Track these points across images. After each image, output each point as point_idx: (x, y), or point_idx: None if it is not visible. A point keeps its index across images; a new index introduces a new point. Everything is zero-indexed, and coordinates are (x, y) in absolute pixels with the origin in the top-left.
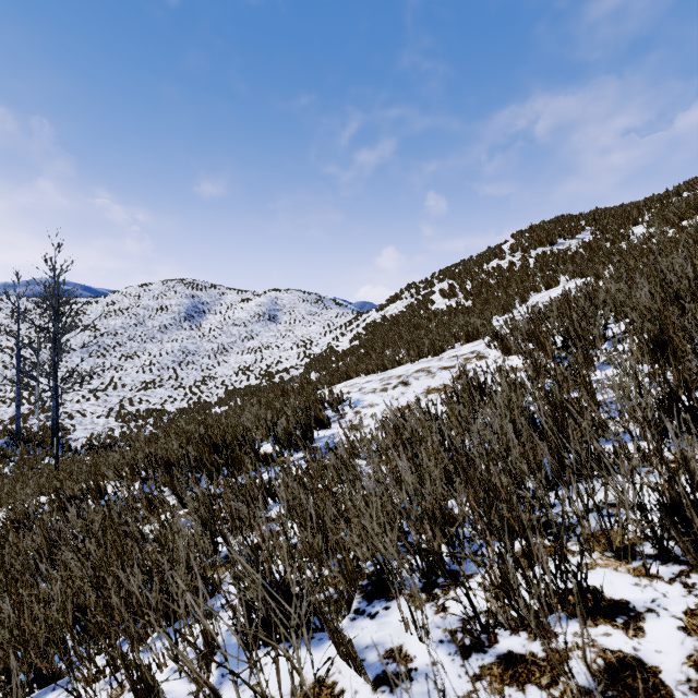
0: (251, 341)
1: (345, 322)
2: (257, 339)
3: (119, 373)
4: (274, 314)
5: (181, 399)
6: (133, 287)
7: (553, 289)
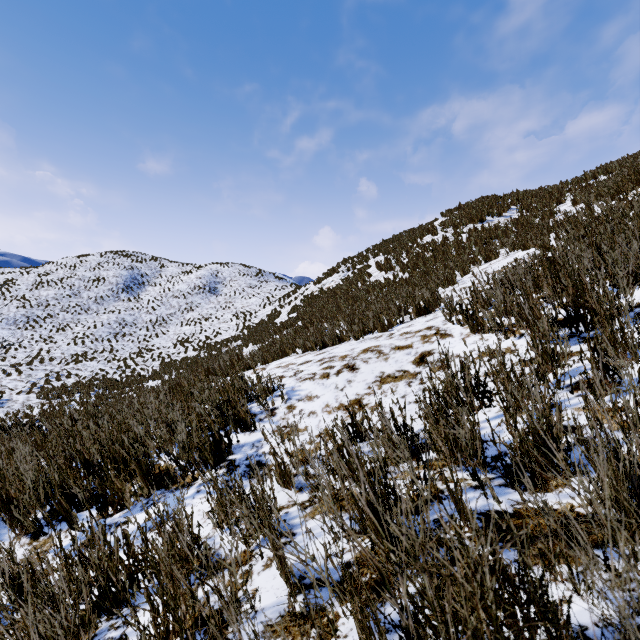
0: (191, 313)
1: (284, 294)
2: (197, 311)
3: (48, 345)
4: (214, 286)
5: (113, 373)
6: (69, 258)
7: (494, 261)
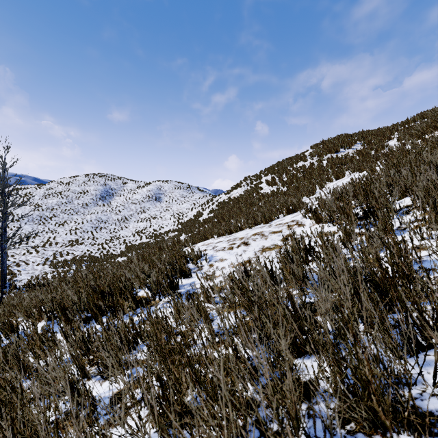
0: (143, 214)
1: (204, 201)
2: (148, 212)
3: (54, 235)
4: (159, 196)
5: (95, 252)
6: (65, 178)
7: (341, 179)
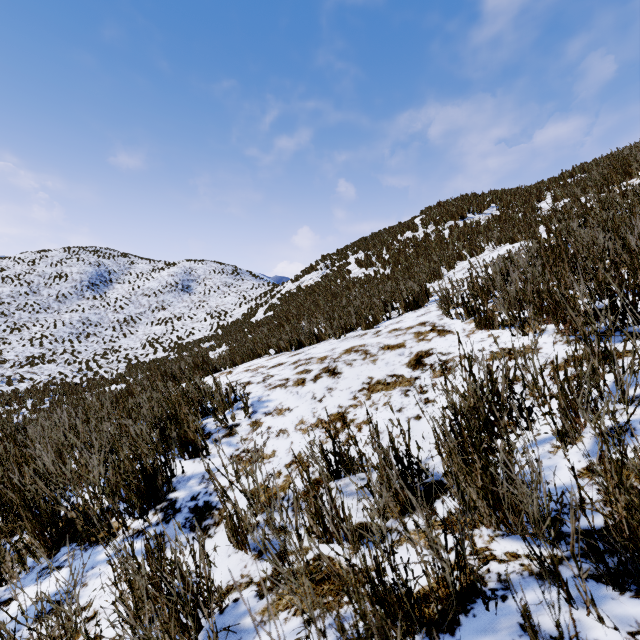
0: (162, 312)
1: (261, 293)
2: (169, 310)
3: (1, 347)
4: (187, 284)
5: (73, 376)
6: (28, 253)
7: (480, 256)
